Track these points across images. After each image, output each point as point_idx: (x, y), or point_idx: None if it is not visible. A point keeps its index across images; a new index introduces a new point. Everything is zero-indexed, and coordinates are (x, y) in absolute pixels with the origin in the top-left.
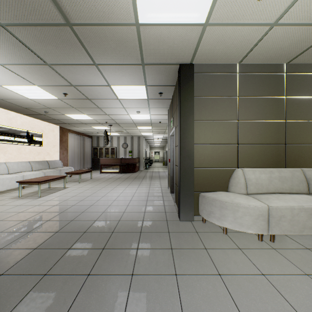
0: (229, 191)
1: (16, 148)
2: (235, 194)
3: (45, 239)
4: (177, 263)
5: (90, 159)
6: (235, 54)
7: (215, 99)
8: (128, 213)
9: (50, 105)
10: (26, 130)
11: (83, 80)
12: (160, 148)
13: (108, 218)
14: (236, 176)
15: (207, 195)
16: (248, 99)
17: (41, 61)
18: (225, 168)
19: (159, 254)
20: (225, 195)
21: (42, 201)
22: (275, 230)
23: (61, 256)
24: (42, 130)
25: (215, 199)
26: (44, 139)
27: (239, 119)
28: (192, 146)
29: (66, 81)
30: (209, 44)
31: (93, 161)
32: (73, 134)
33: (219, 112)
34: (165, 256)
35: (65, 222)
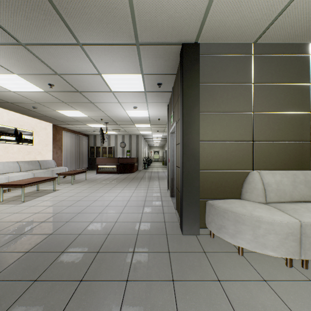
0: (242, 199)
1: (2, 147)
2: (251, 203)
3: (8, 263)
4: (181, 308)
5: (87, 159)
6: (252, 29)
7: (225, 86)
8: (121, 224)
9: (37, 99)
10: (13, 127)
11: (68, 67)
12: (159, 148)
13: (96, 231)
14: (251, 181)
15: (217, 204)
16: (266, 86)
17: (12, 39)
18: (237, 171)
19: (155, 290)
20: (240, 205)
21: (23, 207)
22: (309, 253)
23: (20, 295)
24: (33, 128)
25: (227, 210)
26: (35, 138)
27: (255, 110)
28: (198, 143)
29: (49, 68)
30: (221, 12)
31: (90, 161)
32: (68, 132)
33: (230, 102)
34: (164, 294)
35: (42, 236)
